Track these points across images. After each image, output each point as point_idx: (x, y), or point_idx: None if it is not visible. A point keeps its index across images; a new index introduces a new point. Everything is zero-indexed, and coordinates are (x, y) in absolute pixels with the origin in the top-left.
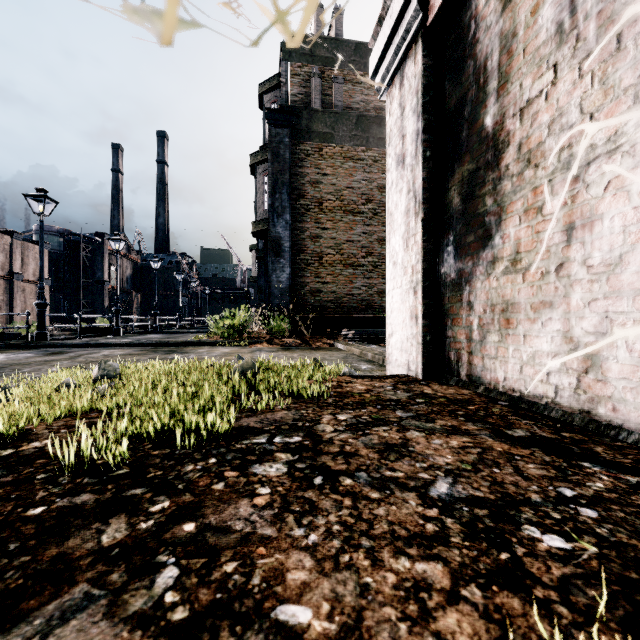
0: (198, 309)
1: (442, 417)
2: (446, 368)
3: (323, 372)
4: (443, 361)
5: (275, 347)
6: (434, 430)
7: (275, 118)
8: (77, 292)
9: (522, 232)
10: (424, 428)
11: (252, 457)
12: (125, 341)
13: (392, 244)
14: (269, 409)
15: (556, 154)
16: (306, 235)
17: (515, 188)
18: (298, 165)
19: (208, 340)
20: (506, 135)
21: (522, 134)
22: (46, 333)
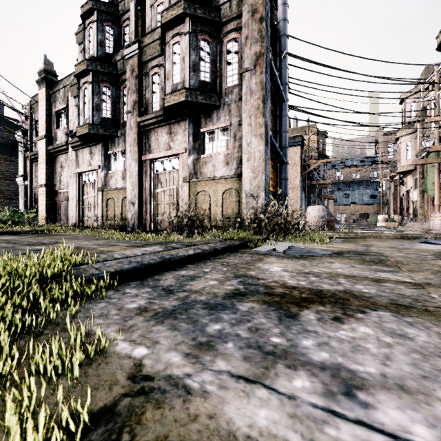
0: None
1: None
2: None
3: None
4: None
5: None
6: None
7: None
8: None
9: None
10: None
11: None
12: None
13: (21, 207)
14: None
15: None
16: None
17: None
18: None
19: None
20: None
21: None
22: None
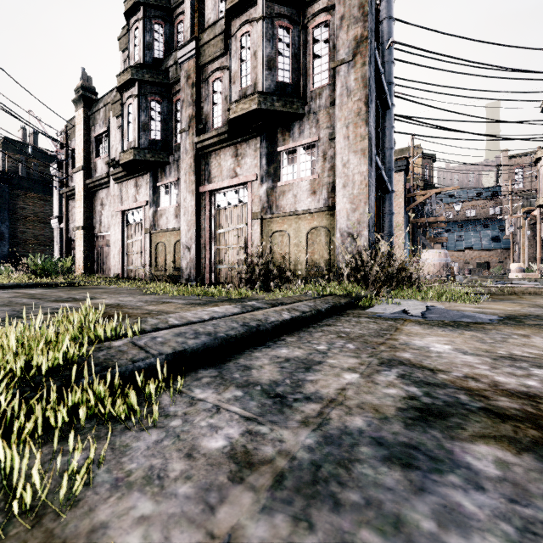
0: None
1: None
2: None
3: None
4: None
5: None
6: None
7: (1, 180)
8: None
9: None
10: None
11: None
12: None
13: (56, 255)
14: None
15: None
16: (18, 231)
17: None
18: (13, 199)
19: None
20: None
21: None
22: None
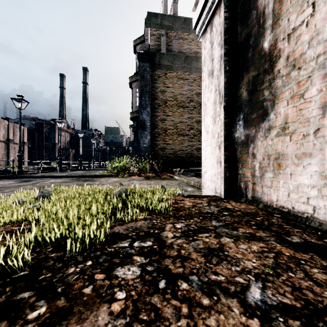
0: (103, 158)
1: (242, 226)
2: (238, 192)
3: (167, 194)
4: (236, 188)
5: (142, 178)
6: (239, 236)
7: (142, 57)
8: (42, 149)
9: (289, 110)
10: (232, 235)
11: (117, 260)
12: (63, 174)
13: (206, 121)
14: (133, 219)
15: (314, 59)
16: (158, 119)
17: (284, 83)
18: (154, 82)
19: (106, 174)
20: (278, 52)
21: (289, 50)
22: (22, 170)
